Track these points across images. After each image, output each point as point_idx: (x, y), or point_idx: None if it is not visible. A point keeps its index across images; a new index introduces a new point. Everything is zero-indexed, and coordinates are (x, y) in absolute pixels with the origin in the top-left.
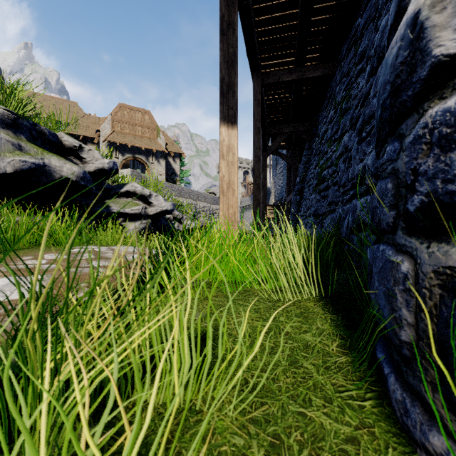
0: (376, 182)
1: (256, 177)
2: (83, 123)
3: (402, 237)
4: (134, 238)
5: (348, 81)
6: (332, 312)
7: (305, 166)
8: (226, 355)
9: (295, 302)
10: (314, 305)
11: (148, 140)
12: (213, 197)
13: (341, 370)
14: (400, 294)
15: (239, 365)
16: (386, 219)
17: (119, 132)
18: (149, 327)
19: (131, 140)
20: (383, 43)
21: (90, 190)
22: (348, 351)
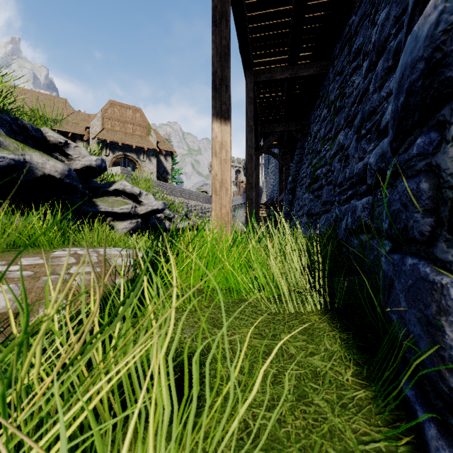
0: (392, 181)
1: (248, 176)
2: (72, 120)
3: (447, 252)
4: (122, 239)
5: (342, 79)
6: (340, 329)
7: (297, 165)
8: (220, 385)
9: (297, 315)
10: (319, 319)
11: (139, 137)
12: (205, 195)
13: (361, 409)
14: (449, 328)
15: (237, 401)
16: (419, 226)
17: (109, 129)
18: (124, 366)
19: (122, 138)
20: (383, 36)
21: (75, 188)
22: (366, 383)
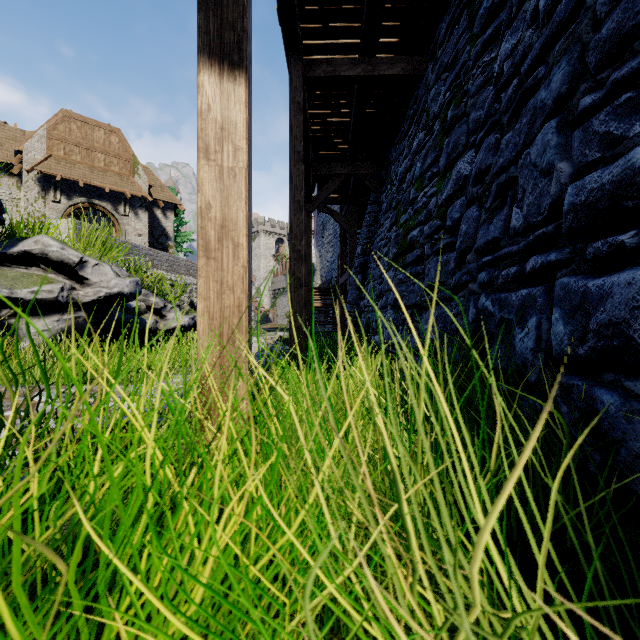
0: None
1: (294, 239)
2: None
3: None
4: None
5: (456, 72)
6: None
7: (369, 229)
8: None
9: None
10: None
11: (117, 176)
12: None
13: None
14: None
15: None
16: None
17: (61, 158)
18: None
19: (84, 174)
20: None
21: None
22: None
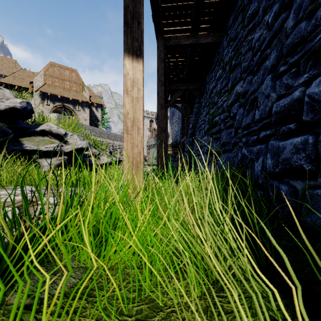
0: None
1: (159, 122)
2: (19, 76)
3: None
4: (36, 177)
5: (236, 42)
6: None
7: (196, 115)
8: None
9: None
10: None
11: (75, 92)
12: None
13: None
14: None
15: None
16: None
17: (50, 84)
18: None
19: (60, 92)
20: None
21: None
22: None
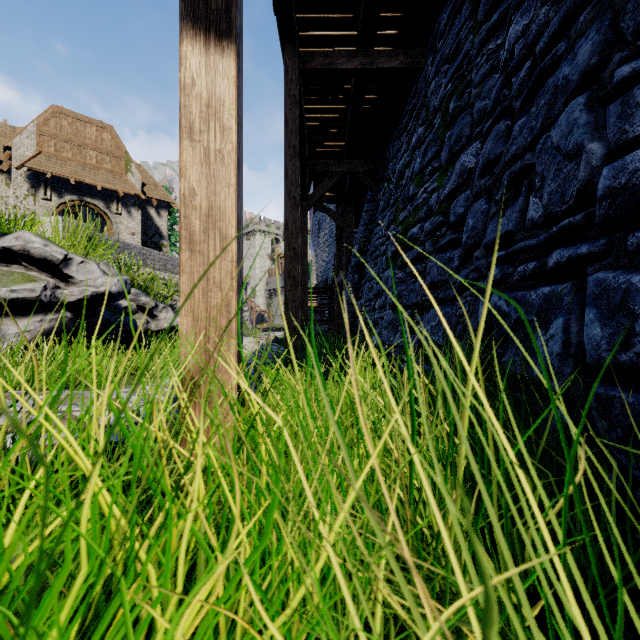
0: None
1: (290, 236)
2: None
3: None
4: None
5: (458, 62)
6: None
7: (366, 228)
8: None
9: None
10: None
11: (109, 174)
12: None
13: None
14: None
15: None
16: None
17: (52, 155)
18: None
19: (76, 172)
20: None
21: None
22: None
